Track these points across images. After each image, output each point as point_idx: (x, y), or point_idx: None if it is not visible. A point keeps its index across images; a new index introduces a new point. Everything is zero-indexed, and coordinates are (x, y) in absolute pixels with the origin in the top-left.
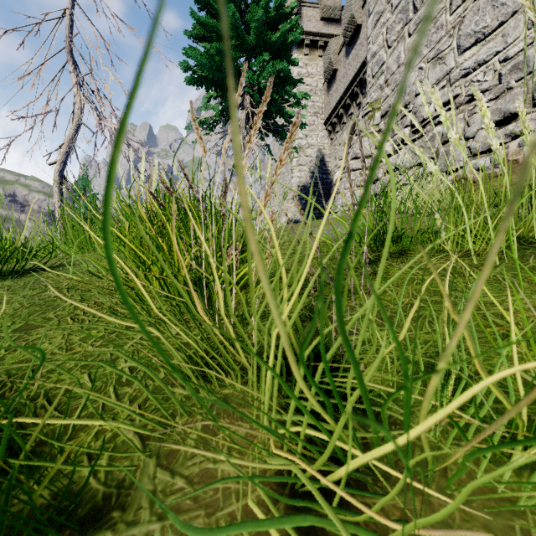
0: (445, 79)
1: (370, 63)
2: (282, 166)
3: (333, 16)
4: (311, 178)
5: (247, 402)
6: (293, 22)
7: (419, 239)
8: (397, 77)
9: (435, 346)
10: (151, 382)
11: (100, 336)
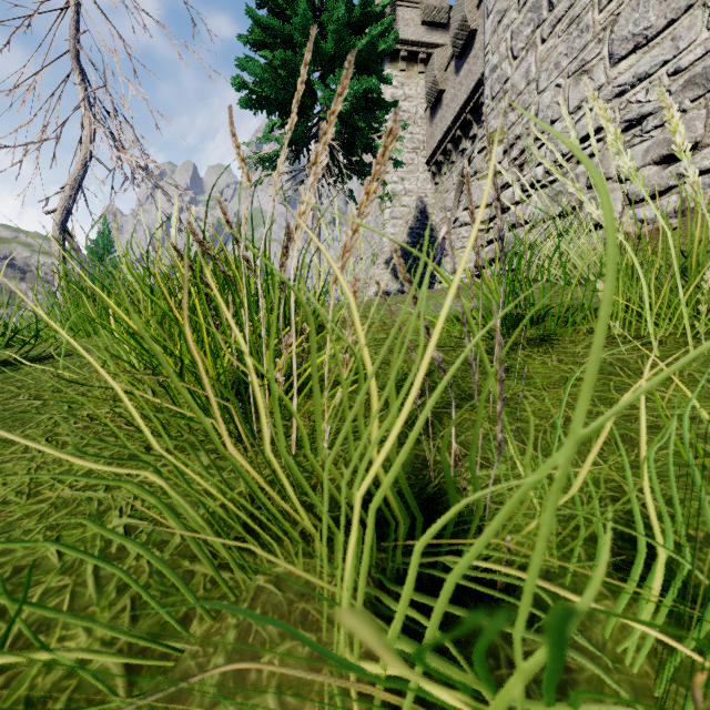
0: None
1: (489, 80)
2: (371, 200)
3: (439, 19)
4: (410, 236)
5: (313, 589)
6: (385, 24)
7: (570, 318)
8: (526, 98)
9: (612, 488)
10: (157, 552)
11: (86, 470)
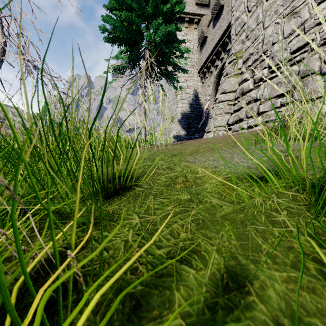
0: (299, 28)
1: (234, 25)
2: None
3: (204, 2)
4: (190, 108)
5: None
6: None
7: None
8: (256, 32)
9: None
10: None
11: None
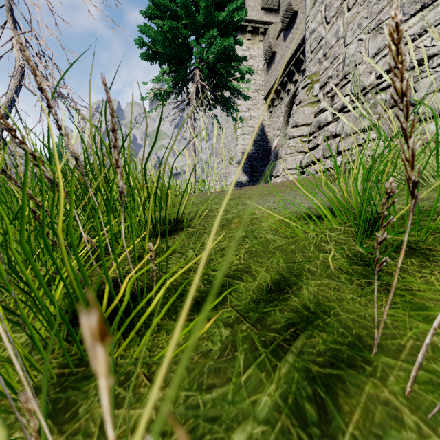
0: (387, 47)
1: (309, 39)
2: None
3: (272, 6)
4: (253, 146)
5: None
6: (238, 4)
7: None
8: (336, 50)
9: None
10: None
11: None
